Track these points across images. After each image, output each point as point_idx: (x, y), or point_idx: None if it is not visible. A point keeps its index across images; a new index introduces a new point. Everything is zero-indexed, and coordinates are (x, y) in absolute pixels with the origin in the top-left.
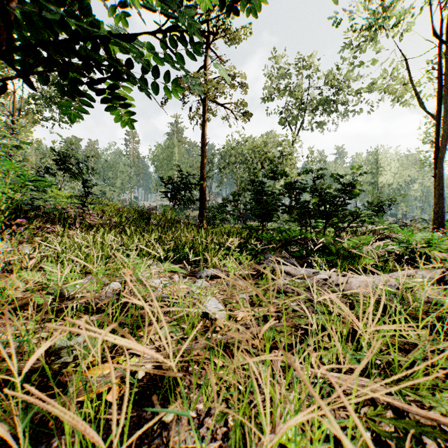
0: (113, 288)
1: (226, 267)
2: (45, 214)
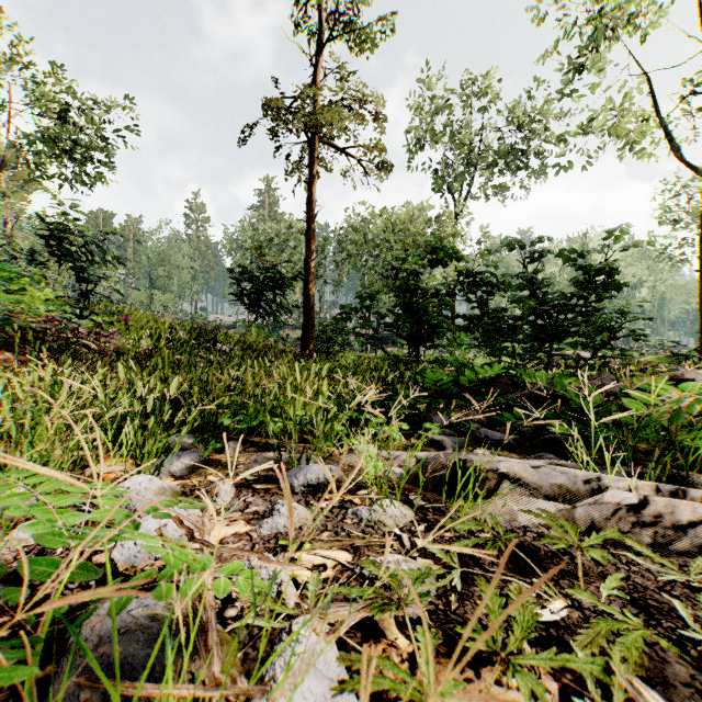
0: (25, 543)
1: (354, 455)
2: (0, 333)
